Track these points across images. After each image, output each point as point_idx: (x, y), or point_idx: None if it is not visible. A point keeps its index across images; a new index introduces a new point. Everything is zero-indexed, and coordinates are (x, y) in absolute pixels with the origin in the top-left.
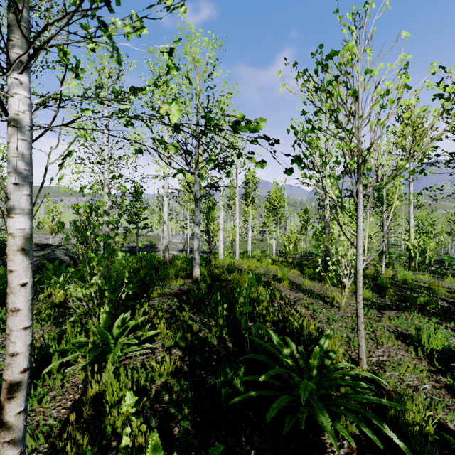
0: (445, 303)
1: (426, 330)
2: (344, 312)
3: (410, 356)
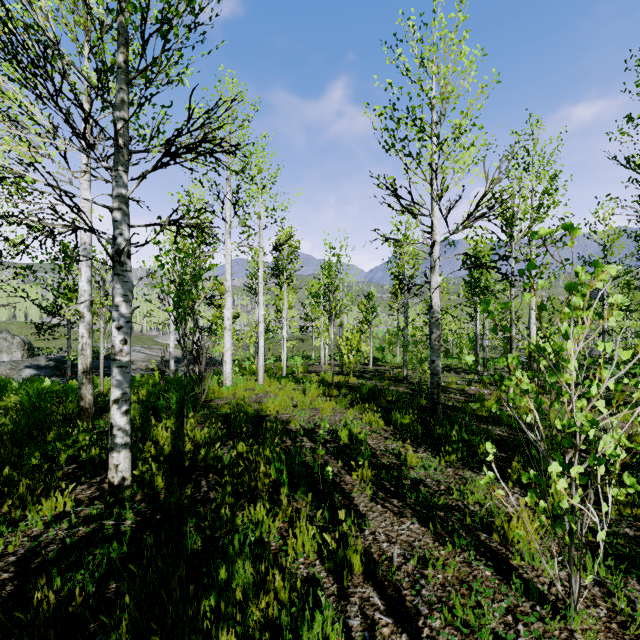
0: None
1: None
2: None
3: None
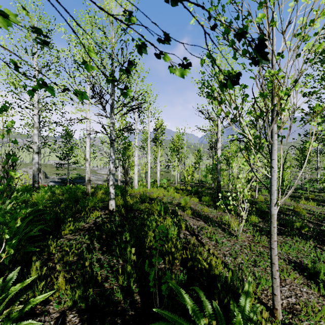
0: (311, 224)
1: (322, 263)
2: (242, 241)
3: (314, 293)
